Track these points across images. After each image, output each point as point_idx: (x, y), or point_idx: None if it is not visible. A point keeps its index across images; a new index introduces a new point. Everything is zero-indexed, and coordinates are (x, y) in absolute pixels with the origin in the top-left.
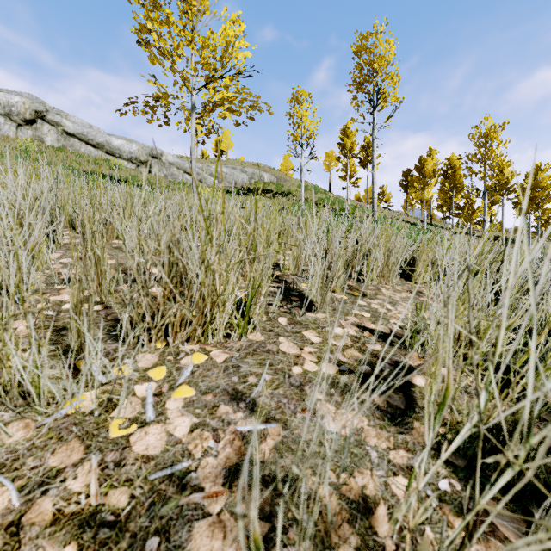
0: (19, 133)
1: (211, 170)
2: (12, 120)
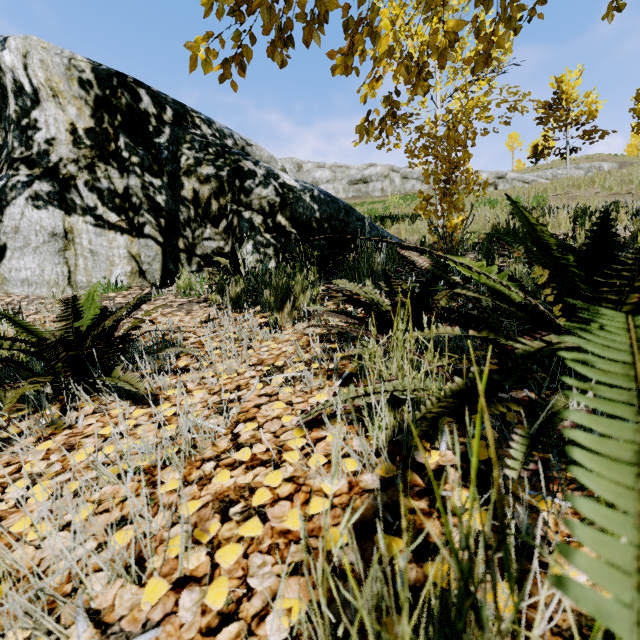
0: (422, 186)
1: (546, 176)
2: (419, 180)
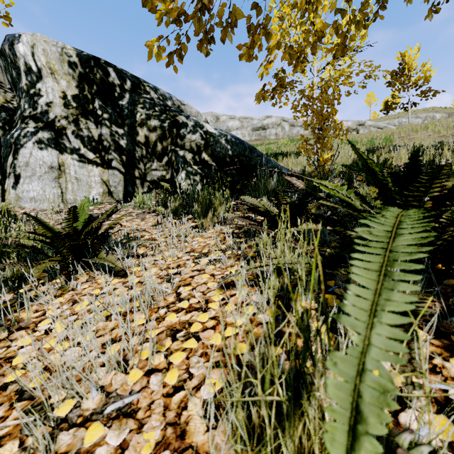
0: (304, 131)
1: (394, 123)
2: (302, 127)
